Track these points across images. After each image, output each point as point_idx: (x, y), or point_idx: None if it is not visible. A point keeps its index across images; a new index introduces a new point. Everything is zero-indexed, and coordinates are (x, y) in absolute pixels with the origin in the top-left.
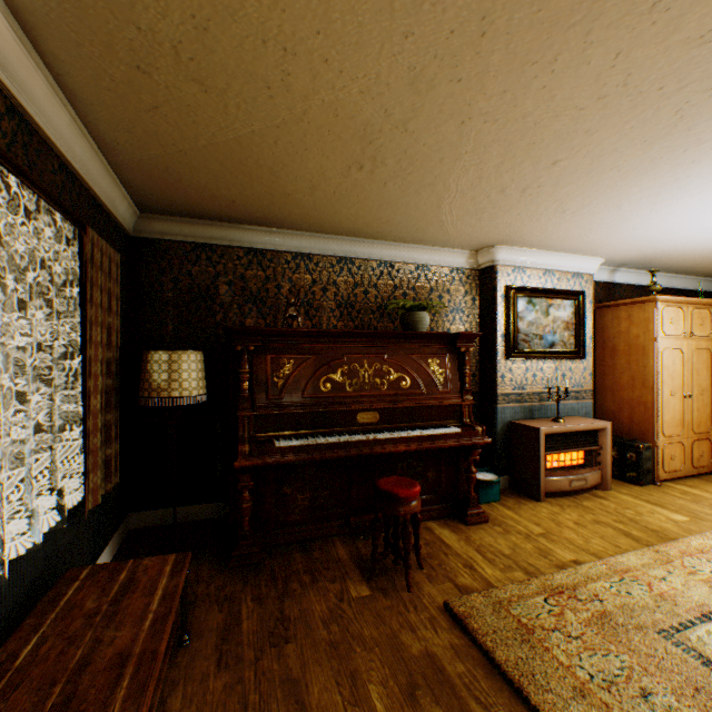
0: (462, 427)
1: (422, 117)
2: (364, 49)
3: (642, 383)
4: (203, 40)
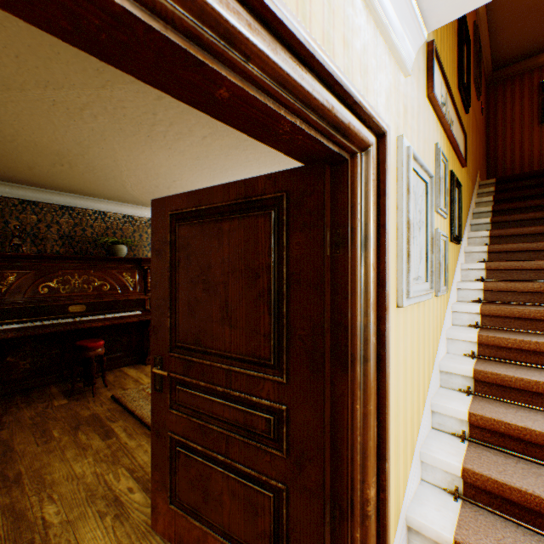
0: (144, 311)
1: (91, 155)
2: (45, 130)
3: None
4: None
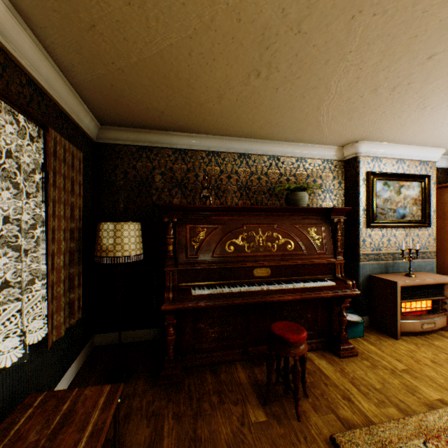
0: (336, 281)
1: (315, 14)
2: None
3: None
4: None
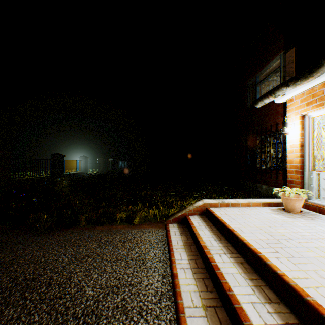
0: None
1: None
2: None
3: None
4: None
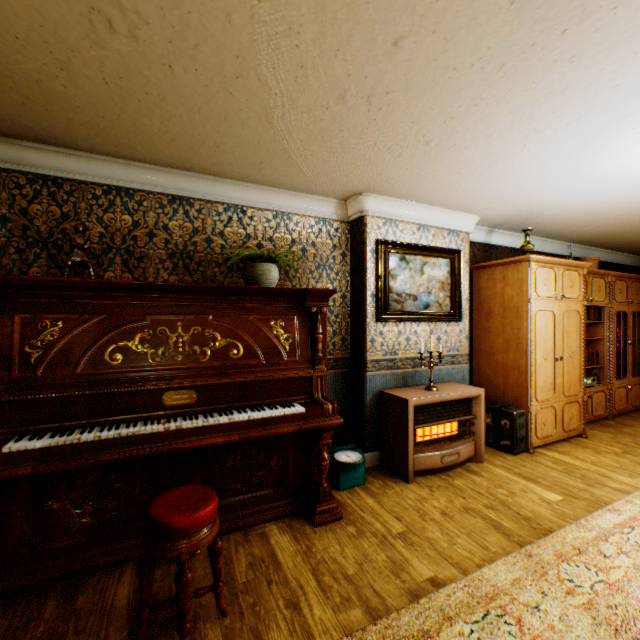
0: (308, 405)
1: None
2: None
3: (516, 346)
4: None
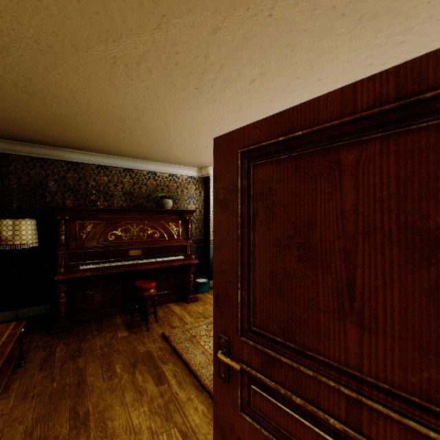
0: (185, 256)
1: (145, 118)
2: (109, 95)
3: None
4: (29, 83)
